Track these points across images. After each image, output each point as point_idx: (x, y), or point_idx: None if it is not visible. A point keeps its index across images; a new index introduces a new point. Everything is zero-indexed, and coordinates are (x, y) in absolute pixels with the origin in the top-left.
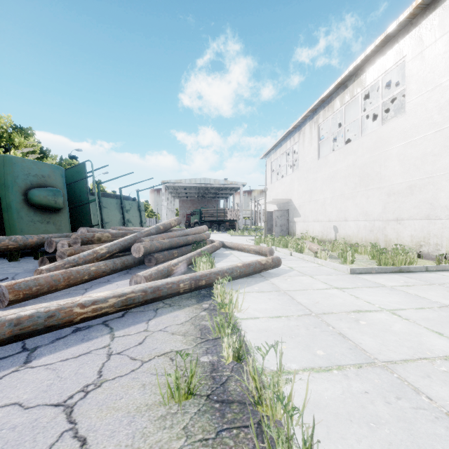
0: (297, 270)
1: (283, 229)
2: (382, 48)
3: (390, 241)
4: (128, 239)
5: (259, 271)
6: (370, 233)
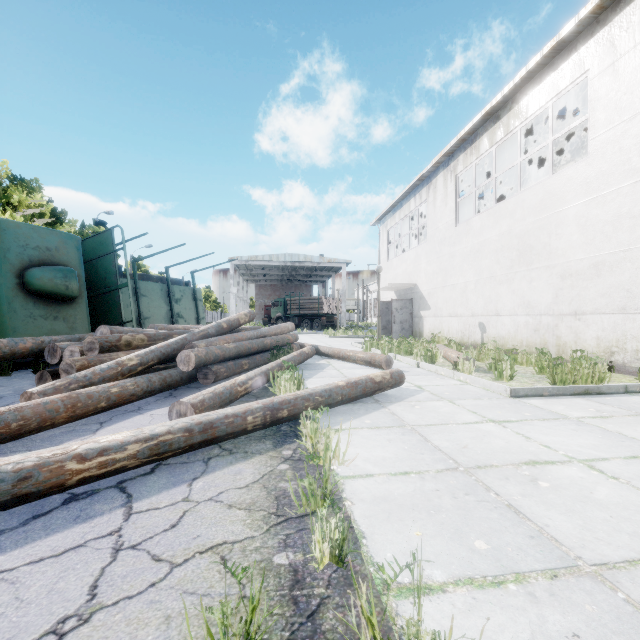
0: (428, 391)
1: (404, 327)
2: (552, 60)
3: (565, 346)
4: (172, 344)
5: (371, 392)
6: (534, 333)
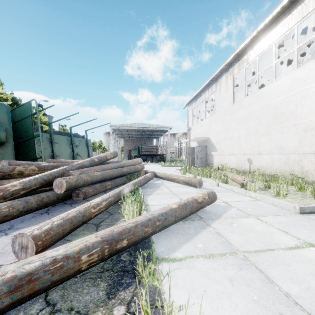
0: (235, 207)
1: (202, 160)
2: None
3: (307, 172)
4: (54, 173)
5: (196, 211)
6: (284, 165)
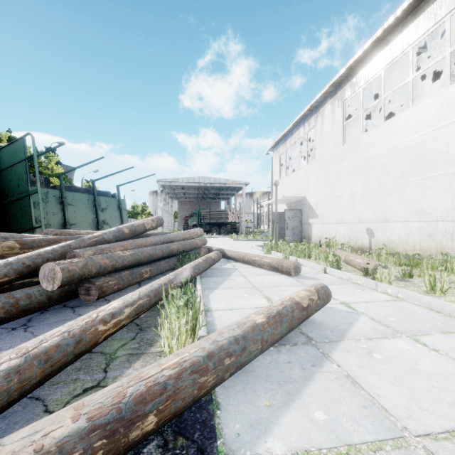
0: (364, 313)
1: (295, 232)
2: None
3: None
4: (46, 252)
5: (298, 324)
6: (428, 238)
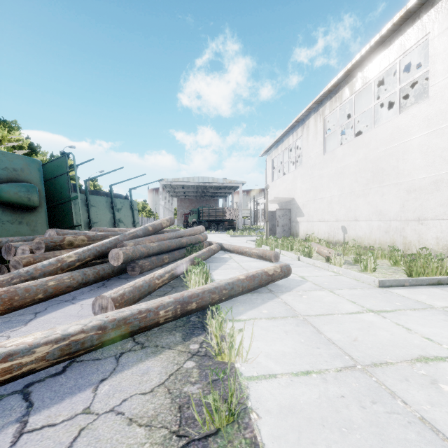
0: (311, 281)
1: (285, 229)
2: (399, 27)
3: (410, 244)
4: (106, 243)
5: (265, 283)
6: (385, 234)
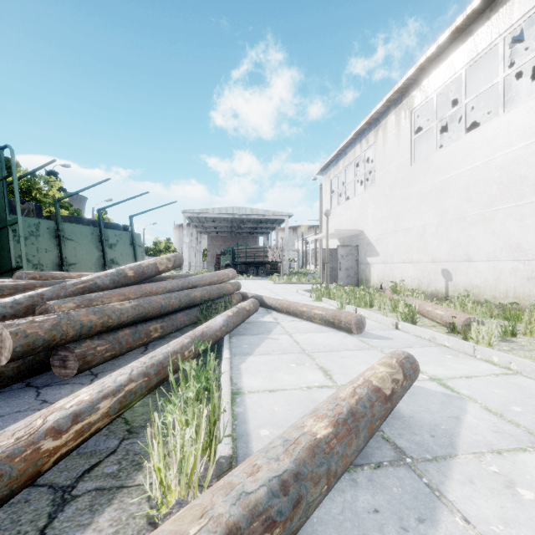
0: (472, 398)
1: (349, 273)
2: None
3: None
4: (2, 306)
5: (380, 425)
6: (526, 282)
